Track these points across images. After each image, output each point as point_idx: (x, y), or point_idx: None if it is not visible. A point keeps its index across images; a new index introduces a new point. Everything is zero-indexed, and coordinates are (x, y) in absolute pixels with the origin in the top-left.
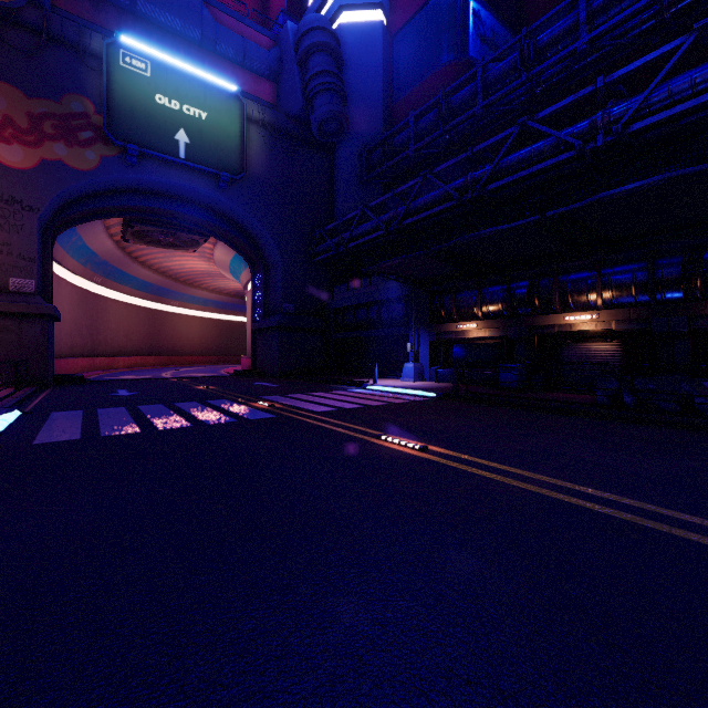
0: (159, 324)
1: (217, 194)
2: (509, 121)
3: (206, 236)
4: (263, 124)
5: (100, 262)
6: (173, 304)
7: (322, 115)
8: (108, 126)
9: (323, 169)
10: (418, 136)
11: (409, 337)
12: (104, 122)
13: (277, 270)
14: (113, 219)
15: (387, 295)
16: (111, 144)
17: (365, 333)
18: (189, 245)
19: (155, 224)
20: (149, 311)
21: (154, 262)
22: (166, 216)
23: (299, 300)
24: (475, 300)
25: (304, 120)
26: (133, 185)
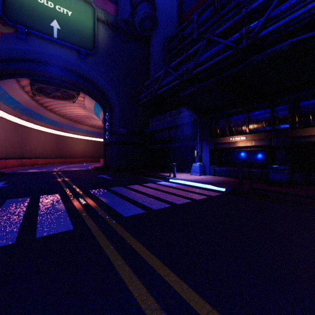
0: (62, 142)
1: (79, 62)
2: (250, 22)
3: (77, 91)
4: (107, 24)
5: (24, 108)
6: (69, 132)
7: (141, 15)
8: (4, 12)
9: (143, 53)
10: (199, 27)
11: (195, 147)
12: (0, 9)
13: (116, 109)
14: (24, 81)
15: (181, 122)
16: (7, 25)
17: (167, 145)
18: (70, 98)
19: (47, 83)
20: (57, 136)
21: (56, 110)
22: (52, 78)
23: (129, 126)
24: (243, 120)
25: (132, 23)
26: (26, 55)
